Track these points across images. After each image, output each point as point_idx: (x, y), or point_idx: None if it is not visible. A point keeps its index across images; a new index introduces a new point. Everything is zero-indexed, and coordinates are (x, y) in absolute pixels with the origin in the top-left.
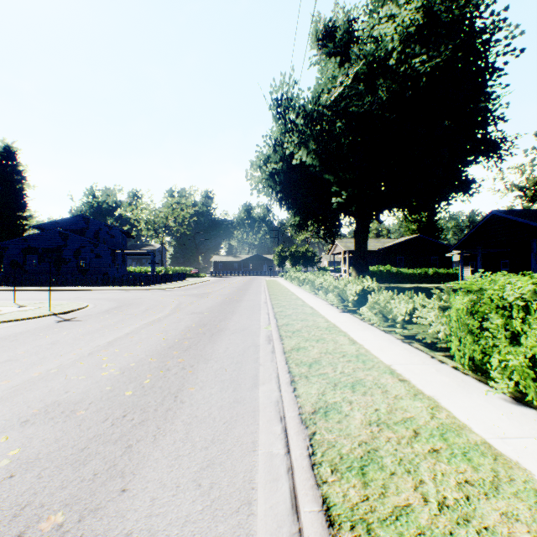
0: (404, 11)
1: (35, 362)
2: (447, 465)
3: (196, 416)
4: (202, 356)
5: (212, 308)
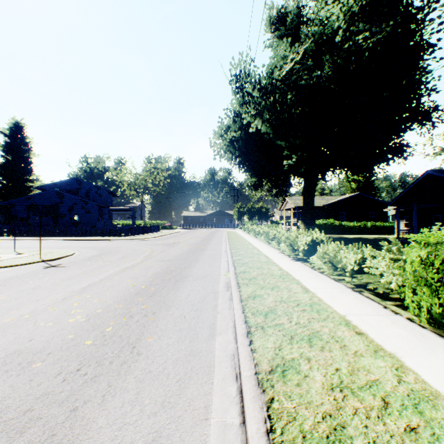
0: None
1: (12, 307)
2: None
3: (150, 371)
4: (165, 302)
5: (179, 256)
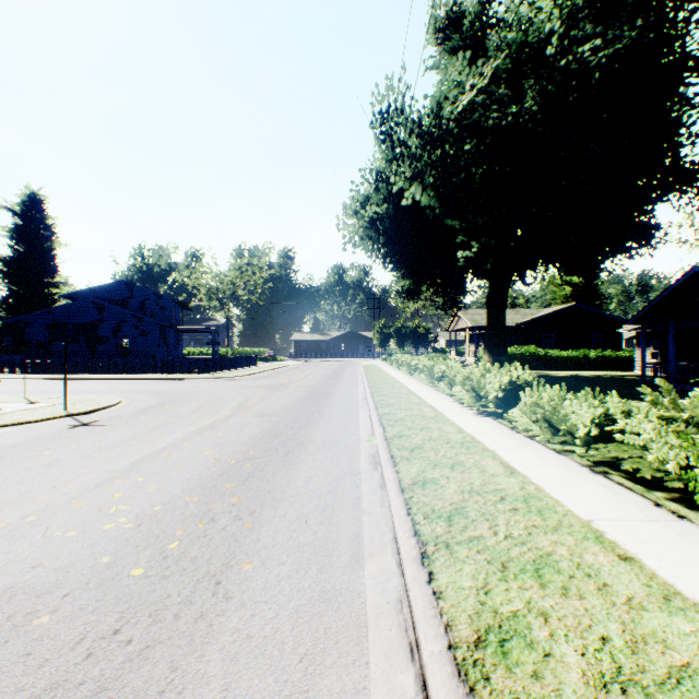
0: None
1: (10, 499)
2: None
3: (249, 637)
4: (270, 492)
5: (290, 407)
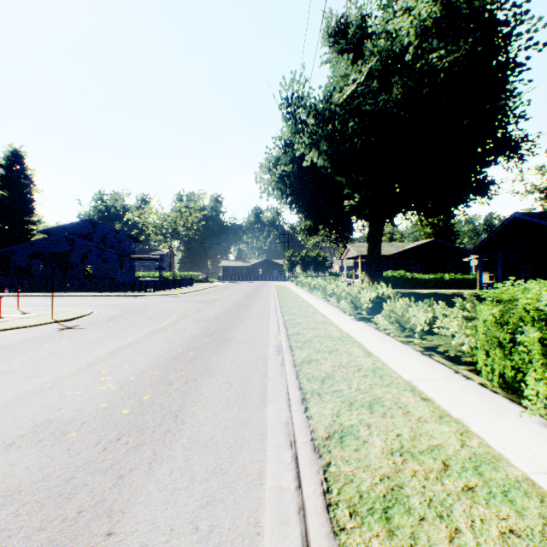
0: (420, 4)
1: (31, 374)
2: (486, 508)
3: (197, 440)
4: (207, 368)
5: (220, 315)
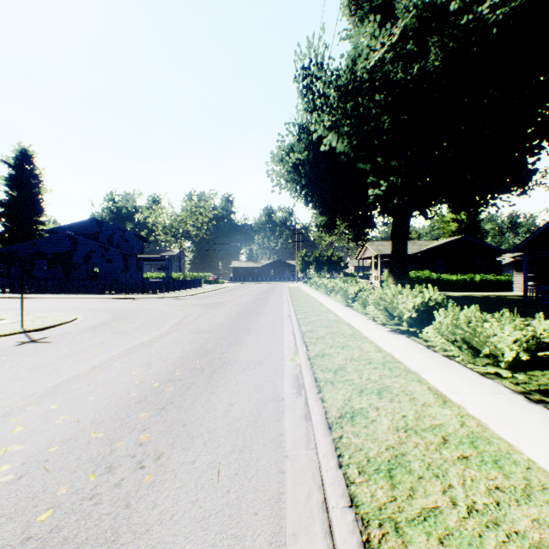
0: None
1: None
2: None
3: None
4: (185, 425)
5: (223, 324)
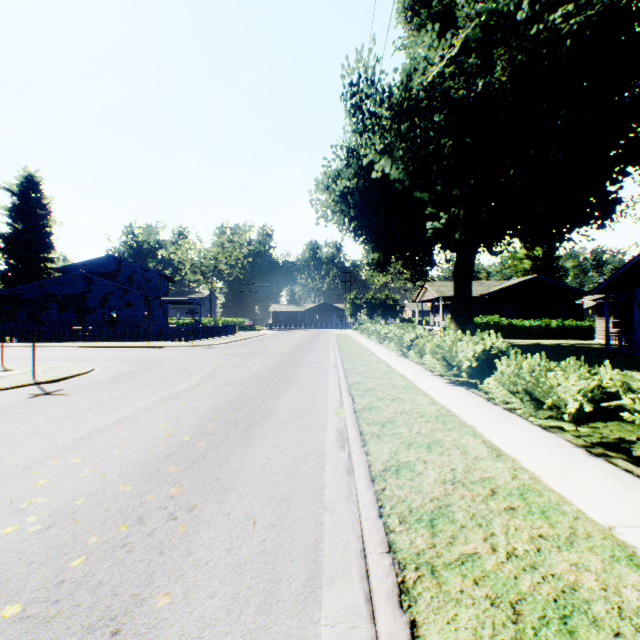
0: None
1: None
2: None
3: None
4: (218, 479)
5: (260, 375)
